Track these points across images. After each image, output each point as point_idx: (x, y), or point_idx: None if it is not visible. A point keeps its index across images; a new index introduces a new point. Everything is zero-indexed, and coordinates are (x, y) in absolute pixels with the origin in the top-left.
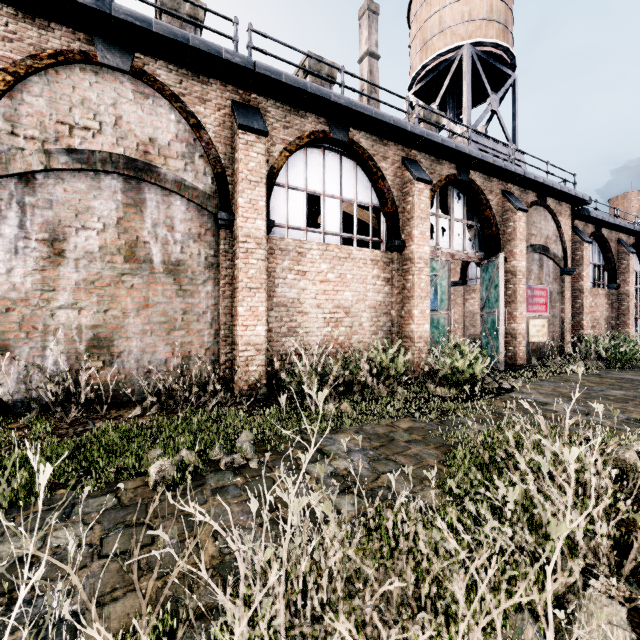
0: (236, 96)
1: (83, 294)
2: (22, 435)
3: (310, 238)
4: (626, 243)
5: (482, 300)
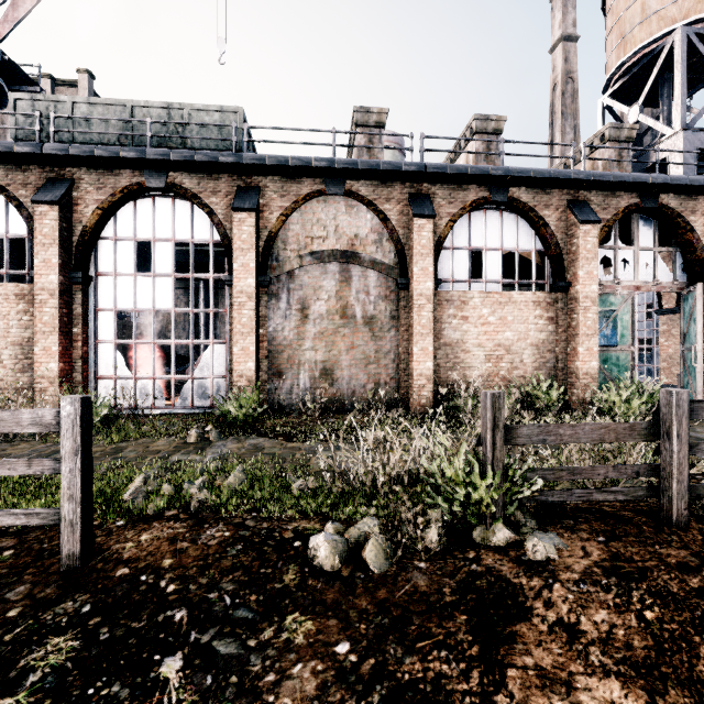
0: (411, 189)
1: (318, 341)
2: (298, 421)
3: (472, 288)
4: None
5: (683, 334)
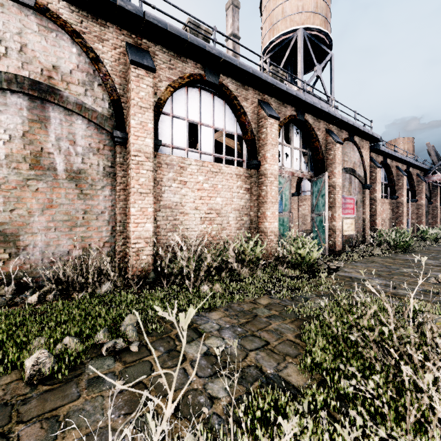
0: (129, 39)
1: None
2: None
3: (190, 156)
4: (401, 169)
5: (312, 205)
